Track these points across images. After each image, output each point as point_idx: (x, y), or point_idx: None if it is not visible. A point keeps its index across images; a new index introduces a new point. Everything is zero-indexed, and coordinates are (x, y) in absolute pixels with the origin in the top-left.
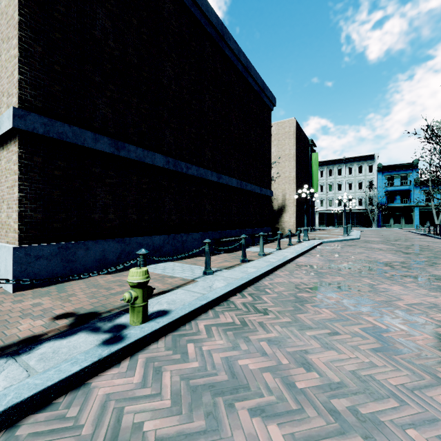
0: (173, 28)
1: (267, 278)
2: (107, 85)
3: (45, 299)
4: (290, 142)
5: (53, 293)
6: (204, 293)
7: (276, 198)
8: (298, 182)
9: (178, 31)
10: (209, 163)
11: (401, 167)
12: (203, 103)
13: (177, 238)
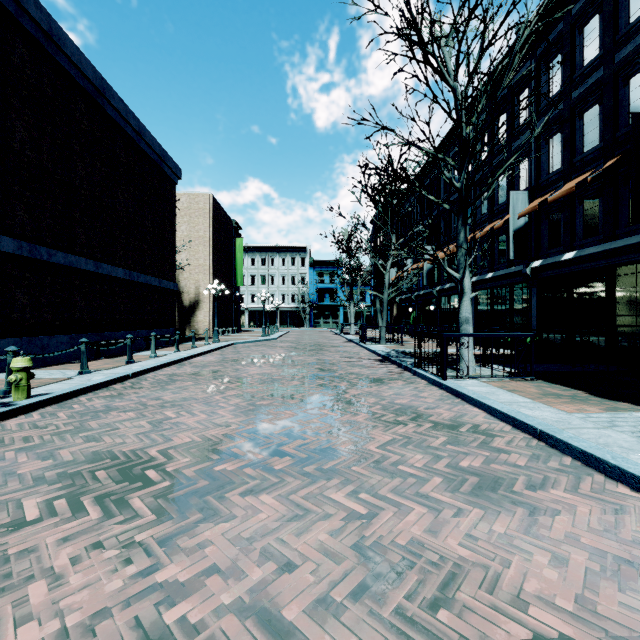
0: (28, 79)
1: (152, 373)
2: None
3: None
4: (205, 223)
5: None
6: (83, 383)
7: (188, 291)
8: (217, 273)
9: (36, 82)
10: (83, 248)
11: (330, 264)
12: (74, 173)
13: (34, 341)
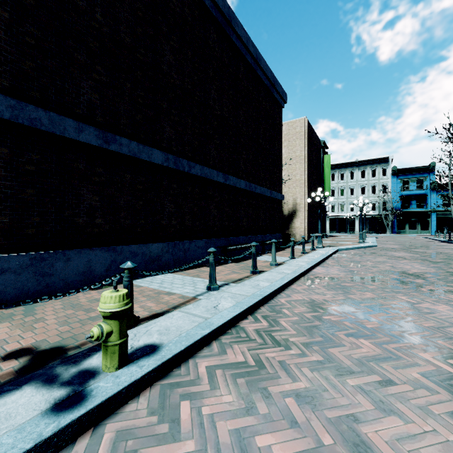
0: (173, 7)
1: (282, 294)
2: (93, 66)
3: (3, 325)
4: (301, 143)
5: (18, 316)
6: (207, 318)
7: (286, 203)
8: (310, 186)
9: (180, 11)
10: (215, 162)
11: (417, 170)
12: (208, 94)
13: (178, 245)
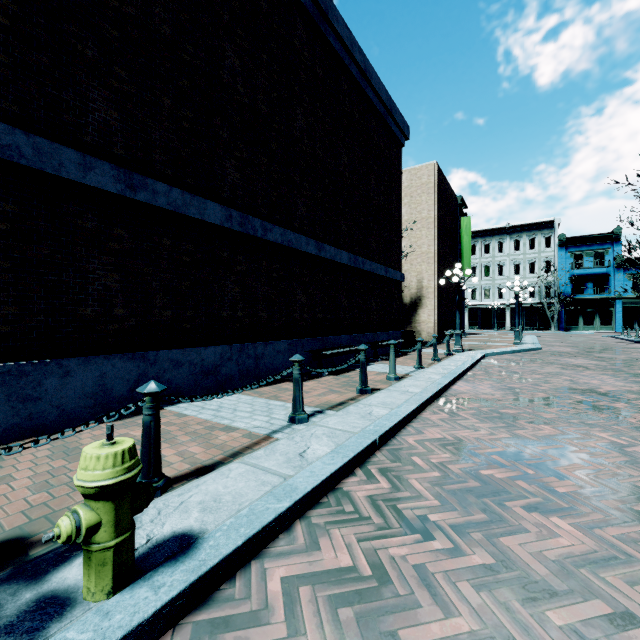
0: None
1: (409, 429)
2: (110, 68)
3: None
4: (429, 200)
5: None
6: (287, 475)
7: (408, 286)
8: (442, 262)
9: None
10: (303, 224)
11: (594, 239)
12: (293, 121)
13: (246, 350)
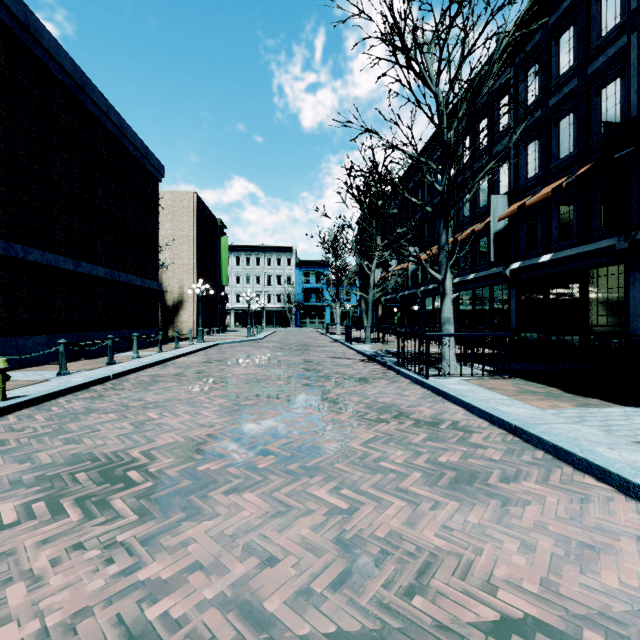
0: (2, 70)
1: (134, 374)
2: None
3: None
4: (190, 221)
5: None
6: (61, 385)
7: (171, 291)
8: (201, 273)
9: (11, 74)
10: (62, 246)
11: (316, 264)
12: (52, 168)
13: (10, 342)
